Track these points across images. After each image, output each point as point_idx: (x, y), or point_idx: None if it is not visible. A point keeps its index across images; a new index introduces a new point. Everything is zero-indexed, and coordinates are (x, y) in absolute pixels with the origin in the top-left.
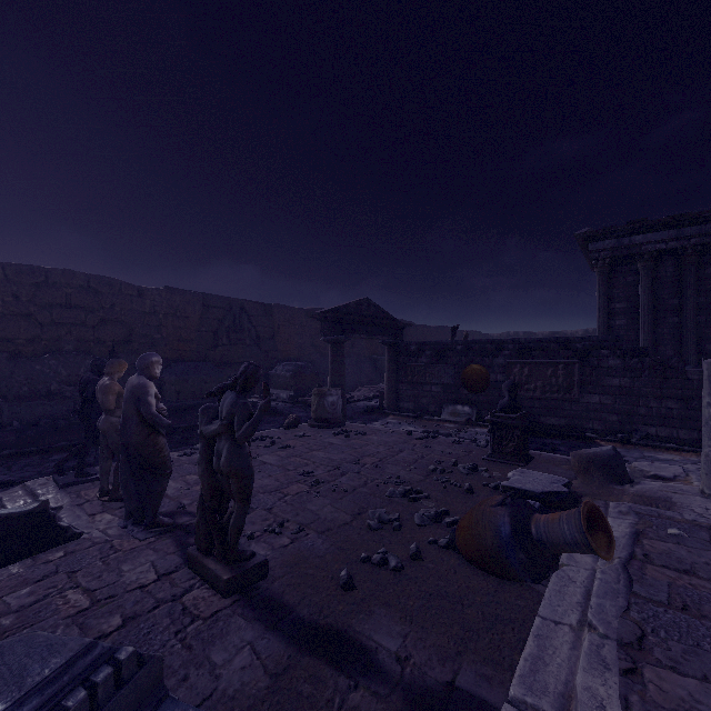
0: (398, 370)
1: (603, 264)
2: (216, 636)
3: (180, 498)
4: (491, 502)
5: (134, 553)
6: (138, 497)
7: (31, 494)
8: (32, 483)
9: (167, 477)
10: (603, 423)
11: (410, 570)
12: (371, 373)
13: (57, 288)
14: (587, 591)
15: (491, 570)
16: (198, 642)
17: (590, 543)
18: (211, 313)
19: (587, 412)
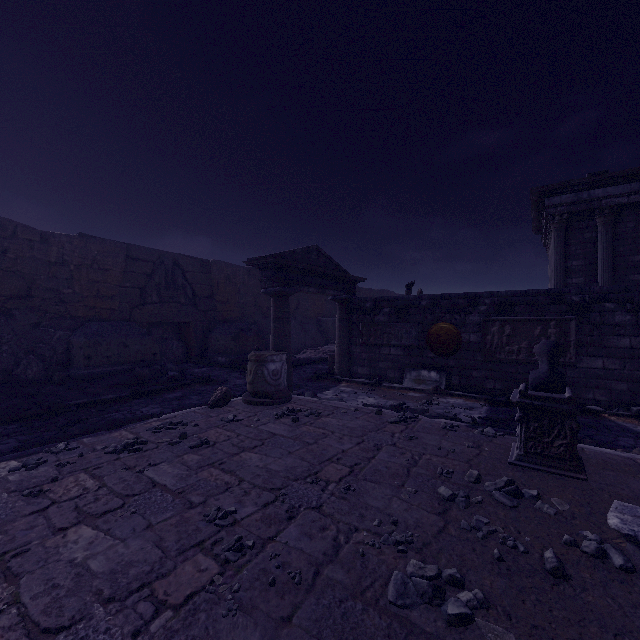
0: (351, 330)
1: (560, 220)
2: None
3: None
4: None
5: None
6: None
7: None
8: None
9: None
10: (608, 393)
11: None
12: (316, 335)
13: None
14: None
15: None
16: None
17: None
18: (138, 267)
19: (586, 379)
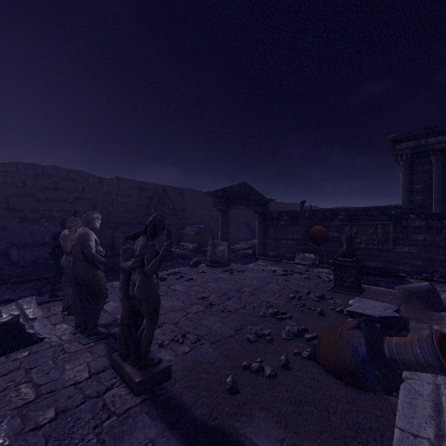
0: (265, 230)
1: (406, 158)
2: (125, 432)
3: (115, 313)
4: (347, 326)
5: (77, 355)
6: (83, 313)
7: (20, 308)
8: (22, 301)
9: (103, 299)
10: (411, 266)
11: (281, 377)
12: (247, 233)
13: (49, 177)
14: (435, 405)
15: (349, 381)
16: (110, 438)
17: (445, 367)
18: (145, 194)
19: (399, 258)
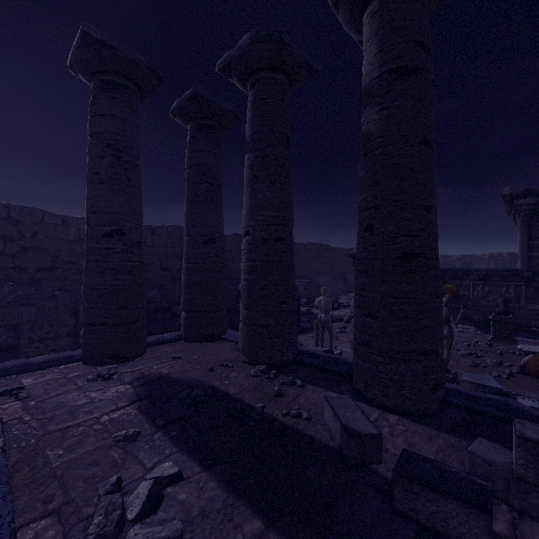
0: None
1: (524, 215)
2: None
3: None
4: None
5: None
6: None
7: None
8: None
9: None
10: None
11: (513, 379)
12: (343, 286)
13: None
14: None
15: None
16: None
17: None
18: None
19: (531, 315)
